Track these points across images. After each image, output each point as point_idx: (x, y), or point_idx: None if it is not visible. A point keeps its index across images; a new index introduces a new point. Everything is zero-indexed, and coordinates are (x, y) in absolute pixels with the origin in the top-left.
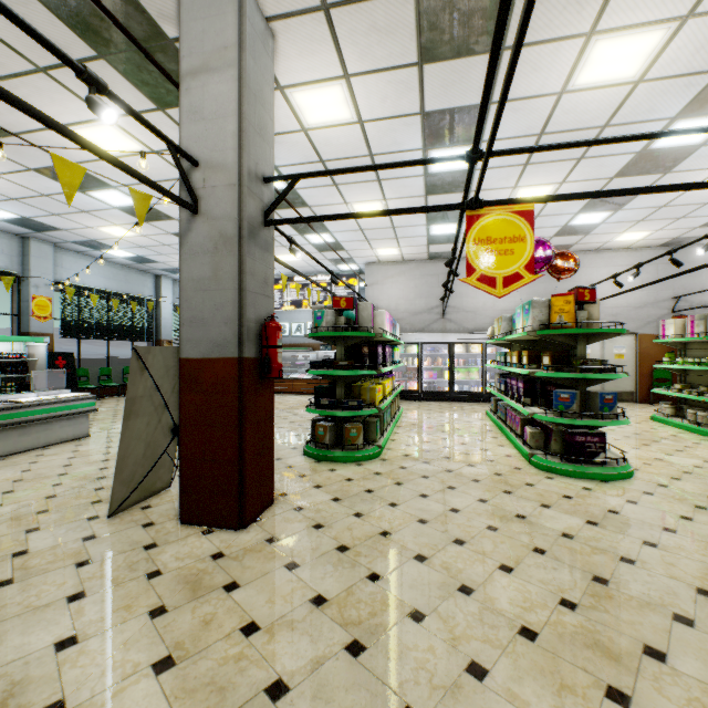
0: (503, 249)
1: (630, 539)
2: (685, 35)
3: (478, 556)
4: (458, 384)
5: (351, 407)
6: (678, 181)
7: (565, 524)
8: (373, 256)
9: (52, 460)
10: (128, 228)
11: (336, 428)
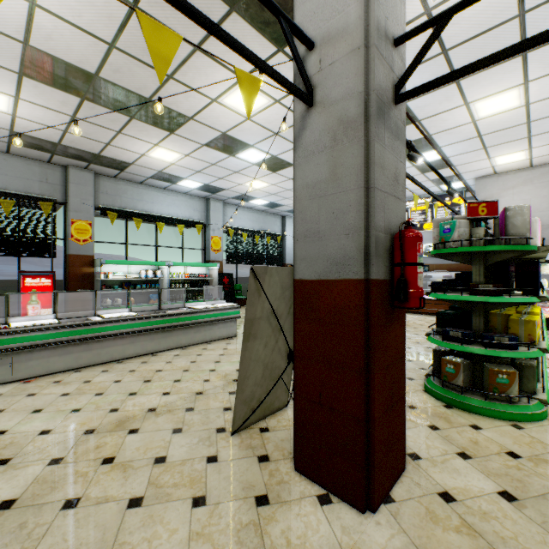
0: None
1: None
2: None
3: None
4: None
5: (497, 344)
6: None
7: None
8: (487, 167)
9: (209, 355)
10: (263, 180)
11: (471, 367)
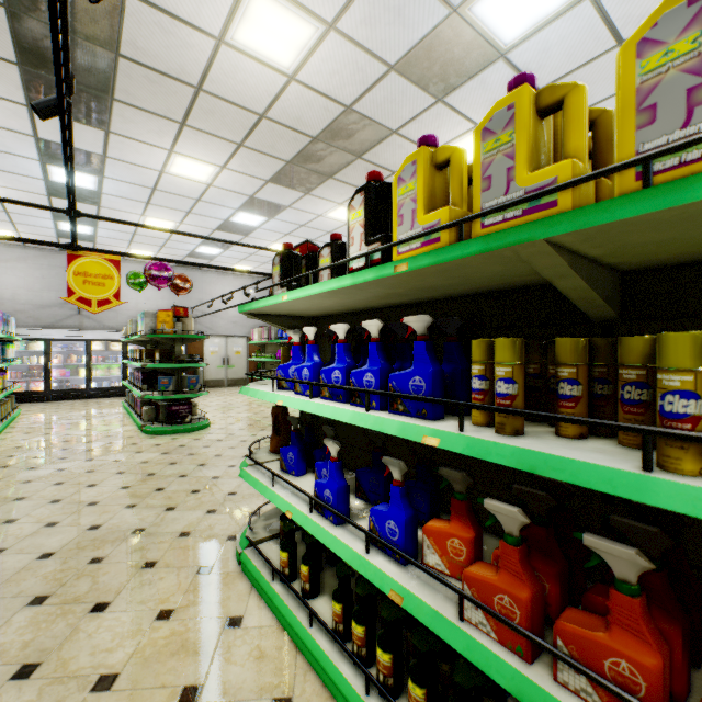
0: (98, 282)
1: (182, 455)
2: (226, 175)
3: (73, 486)
4: (98, 381)
5: None
6: (255, 243)
7: (148, 458)
8: None
9: None
10: None
11: None
